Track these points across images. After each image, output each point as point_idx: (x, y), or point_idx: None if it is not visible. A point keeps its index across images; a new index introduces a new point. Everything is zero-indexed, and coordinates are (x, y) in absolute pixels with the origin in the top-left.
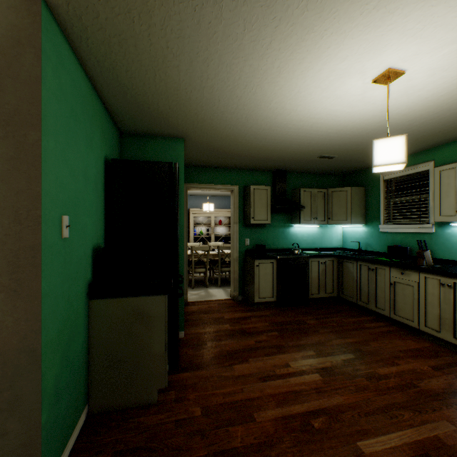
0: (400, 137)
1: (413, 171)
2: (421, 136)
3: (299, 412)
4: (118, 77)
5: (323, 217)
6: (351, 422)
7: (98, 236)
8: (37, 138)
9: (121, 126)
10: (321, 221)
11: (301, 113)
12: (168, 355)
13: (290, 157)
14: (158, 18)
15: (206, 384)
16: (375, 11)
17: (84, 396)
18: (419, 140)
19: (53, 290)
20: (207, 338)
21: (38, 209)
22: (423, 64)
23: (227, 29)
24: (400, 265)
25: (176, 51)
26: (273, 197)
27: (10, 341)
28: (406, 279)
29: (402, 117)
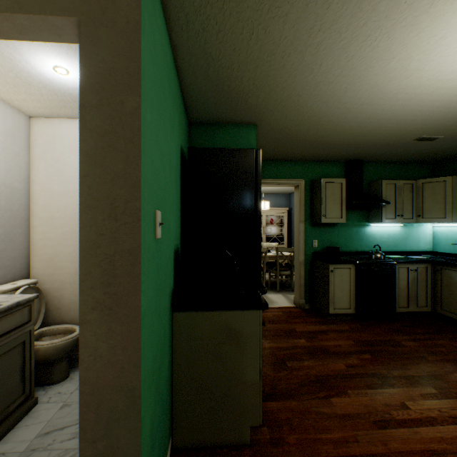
0: None
1: None
2: None
3: None
4: (206, 43)
5: (410, 214)
6: None
7: (177, 236)
8: (135, 104)
9: (191, 114)
10: (408, 219)
11: (427, 73)
12: None
13: (376, 142)
14: None
15: (304, 423)
16: None
17: (169, 428)
18: None
19: (149, 306)
20: (284, 356)
21: (137, 200)
22: None
23: None
24: None
25: None
26: (346, 191)
27: (104, 375)
28: None
29: None
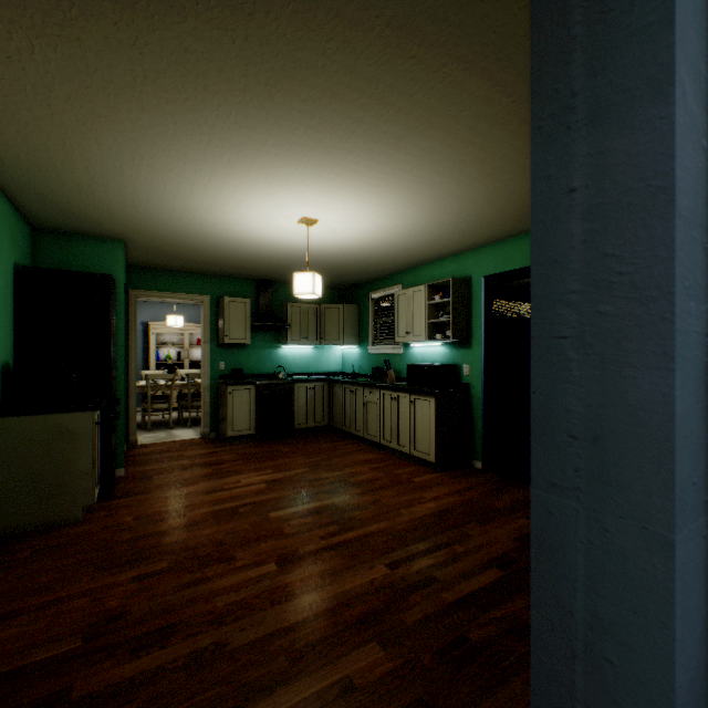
0: (311, 273)
1: (390, 292)
2: (381, 261)
3: (232, 506)
4: (37, 189)
5: (315, 337)
6: (274, 505)
7: (7, 353)
8: None
9: (35, 223)
10: (313, 341)
11: (252, 234)
12: (101, 483)
13: (267, 268)
14: (82, 166)
15: (144, 503)
16: (265, 190)
17: None
18: (383, 264)
19: None
20: (156, 473)
21: None
22: (329, 218)
23: (149, 180)
24: (369, 384)
25: (103, 184)
26: (257, 311)
27: None
28: (374, 397)
29: (349, 247)
